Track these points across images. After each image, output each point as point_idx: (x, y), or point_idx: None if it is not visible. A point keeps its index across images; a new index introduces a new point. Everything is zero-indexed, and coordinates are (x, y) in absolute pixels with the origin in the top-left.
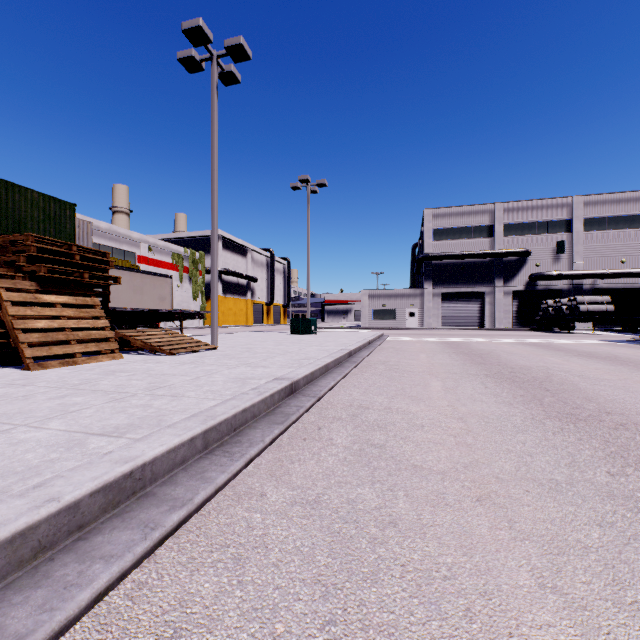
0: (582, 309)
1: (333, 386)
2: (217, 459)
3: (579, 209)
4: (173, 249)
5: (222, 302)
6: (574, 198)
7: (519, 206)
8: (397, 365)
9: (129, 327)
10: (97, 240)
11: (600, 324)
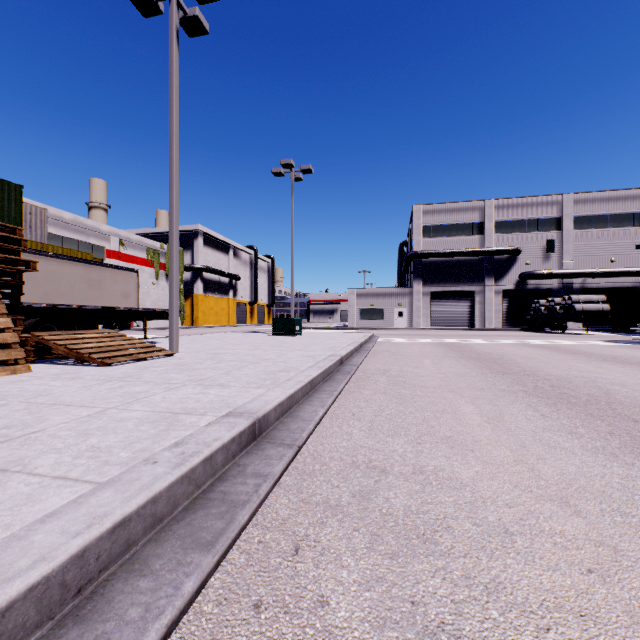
0: (577, 308)
1: (322, 417)
2: None
3: (569, 207)
4: (148, 244)
5: (202, 301)
6: (564, 196)
7: (509, 203)
8: (402, 376)
9: (89, 327)
10: (60, 232)
11: (590, 324)
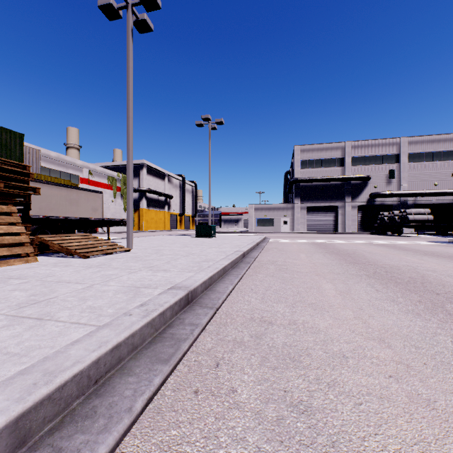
0: (410, 218)
1: (231, 291)
2: None
3: (405, 146)
4: (108, 173)
5: (146, 213)
6: (401, 139)
7: (362, 144)
8: (285, 265)
9: (69, 232)
10: (48, 165)
11: (419, 229)
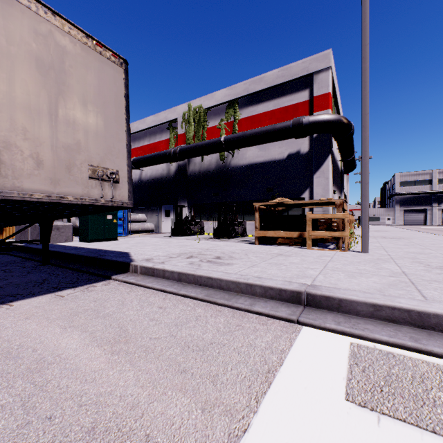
0: None
1: None
2: None
3: None
4: None
5: None
6: None
7: None
8: None
9: None
10: None
11: None
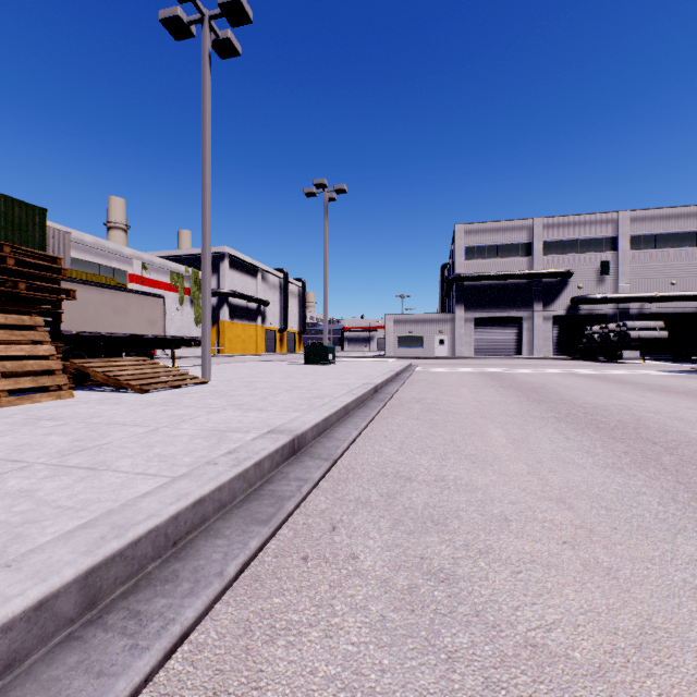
0: (633, 336)
1: (355, 438)
2: (101, 645)
3: (625, 225)
4: (172, 267)
5: (229, 328)
6: (620, 213)
7: (560, 222)
8: (436, 404)
9: (114, 356)
10: (81, 255)
11: (648, 352)
